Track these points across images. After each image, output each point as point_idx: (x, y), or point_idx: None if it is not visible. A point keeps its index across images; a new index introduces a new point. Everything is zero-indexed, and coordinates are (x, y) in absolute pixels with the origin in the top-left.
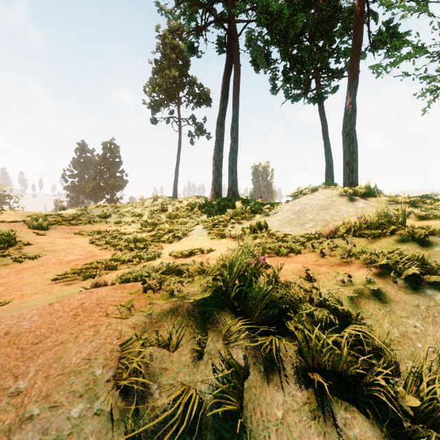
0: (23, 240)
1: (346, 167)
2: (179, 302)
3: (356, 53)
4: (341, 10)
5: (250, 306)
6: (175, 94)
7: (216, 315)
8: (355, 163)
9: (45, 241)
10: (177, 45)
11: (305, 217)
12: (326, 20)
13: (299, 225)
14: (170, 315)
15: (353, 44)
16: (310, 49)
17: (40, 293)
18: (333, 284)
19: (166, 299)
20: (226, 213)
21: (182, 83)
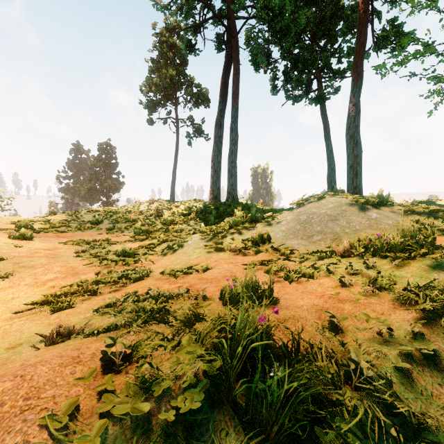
0: None
1: (350, 171)
2: (152, 405)
3: (360, 53)
4: (343, 9)
5: (264, 413)
6: (173, 94)
7: (211, 435)
8: (359, 167)
9: (22, 255)
10: (175, 43)
11: (312, 228)
12: (328, 18)
13: (306, 238)
14: (134, 441)
15: (356, 43)
16: (312, 49)
17: None
18: (367, 337)
19: (132, 396)
20: (225, 220)
21: (180, 83)
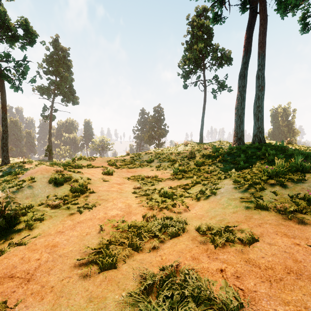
0: (92, 187)
1: None
2: None
3: None
4: None
5: None
6: (201, 62)
7: None
8: None
9: (104, 189)
10: (203, 23)
11: None
12: None
13: None
14: None
15: None
16: None
17: (54, 291)
18: None
19: None
20: (256, 165)
21: (207, 52)
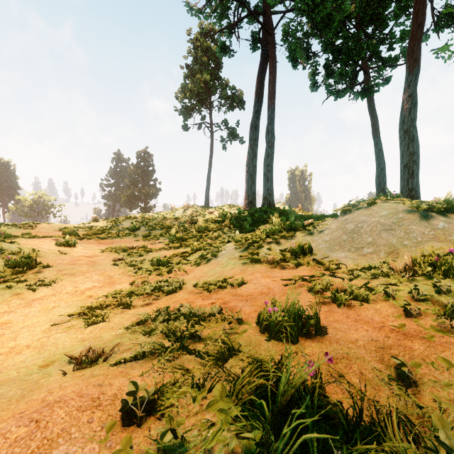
0: (45, 261)
1: (404, 170)
2: None
3: (417, 35)
4: None
5: None
6: (207, 99)
7: None
8: (416, 166)
9: (66, 262)
10: (209, 47)
11: (362, 239)
12: (377, 1)
13: (354, 250)
14: None
15: (412, 24)
16: (357, 37)
17: (33, 346)
18: (453, 396)
19: None
20: (261, 228)
21: (214, 86)
